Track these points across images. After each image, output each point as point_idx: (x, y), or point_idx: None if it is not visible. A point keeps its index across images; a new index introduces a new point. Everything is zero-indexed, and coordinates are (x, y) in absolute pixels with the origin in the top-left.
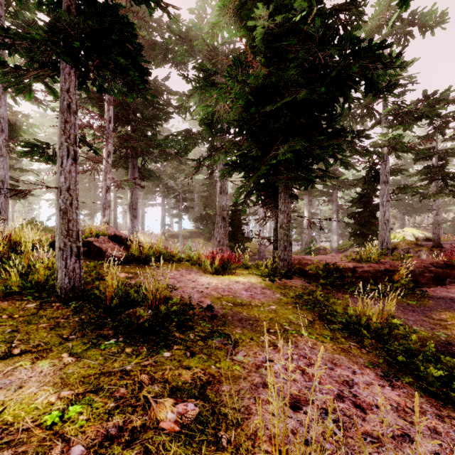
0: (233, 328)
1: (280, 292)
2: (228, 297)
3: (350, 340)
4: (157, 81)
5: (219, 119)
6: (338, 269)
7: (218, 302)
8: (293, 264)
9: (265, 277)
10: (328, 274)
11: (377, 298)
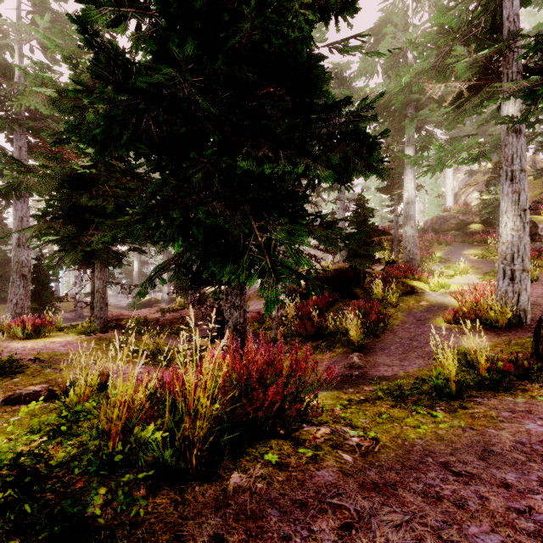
0: (58, 364)
1: (95, 343)
2: (48, 352)
3: (136, 358)
4: None
5: (27, 186)
6: (146, 320)
7: (40, 355)
8: (111, 321)
9: (82, 334)
10: (138, 325)
11: (169, 336)
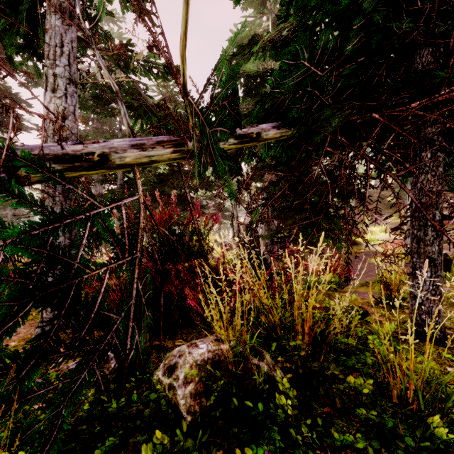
0: None
1: None
2: None
3: None
4: (15, 94)
5: None
6: None
7: None
8: None
9: None
10: None
11: None
